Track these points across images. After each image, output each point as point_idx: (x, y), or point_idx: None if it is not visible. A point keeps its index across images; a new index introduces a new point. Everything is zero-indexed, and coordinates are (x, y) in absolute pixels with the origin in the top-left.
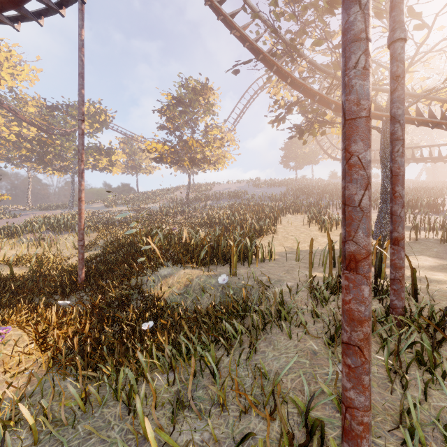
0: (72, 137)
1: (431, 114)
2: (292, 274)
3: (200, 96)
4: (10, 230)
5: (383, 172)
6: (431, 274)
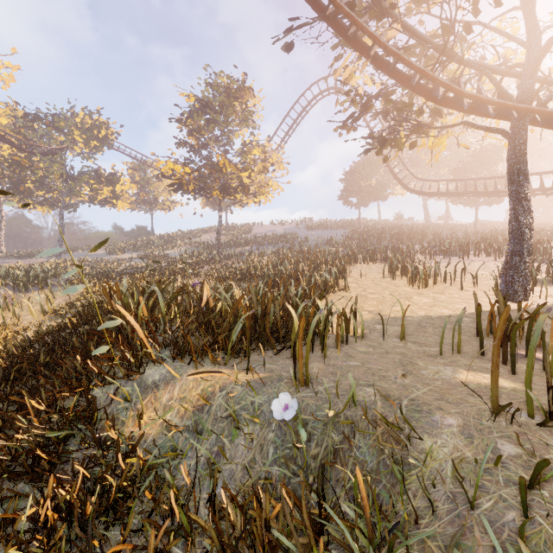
0: (61, 158)
1: None
2: (420, 376)
3: (234, 99)
4: None
5: (514, 196)
6: None
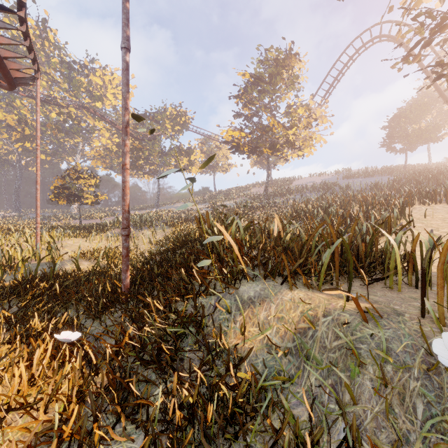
0: (158, 141)
1: None
2: None
3: (282, 68)
4: (102, 226)
5: None
6: None
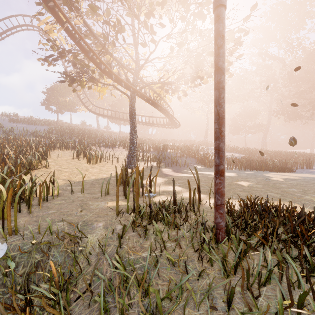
0: None
1: (150, 97)
2: (89, 209)
3: None
4: None
5: (131, 124)
6: (168, 187)
